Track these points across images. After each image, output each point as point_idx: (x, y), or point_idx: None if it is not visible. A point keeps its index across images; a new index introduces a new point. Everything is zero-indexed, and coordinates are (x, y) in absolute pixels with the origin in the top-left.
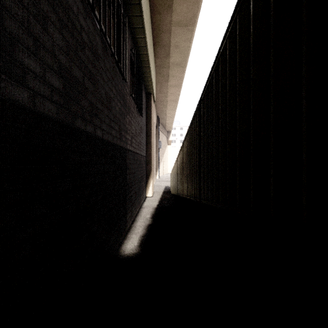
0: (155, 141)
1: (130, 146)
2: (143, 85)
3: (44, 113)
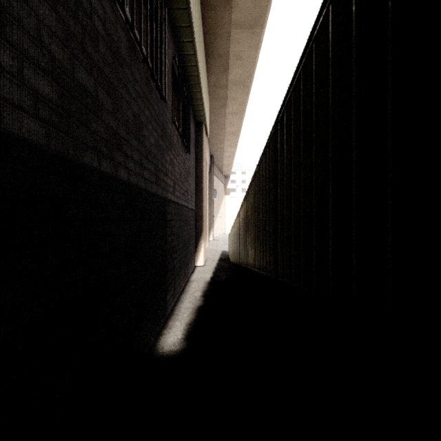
0: (208, 189)
1: (173, 195)
2: (192, 111)
3: (20, 136)
